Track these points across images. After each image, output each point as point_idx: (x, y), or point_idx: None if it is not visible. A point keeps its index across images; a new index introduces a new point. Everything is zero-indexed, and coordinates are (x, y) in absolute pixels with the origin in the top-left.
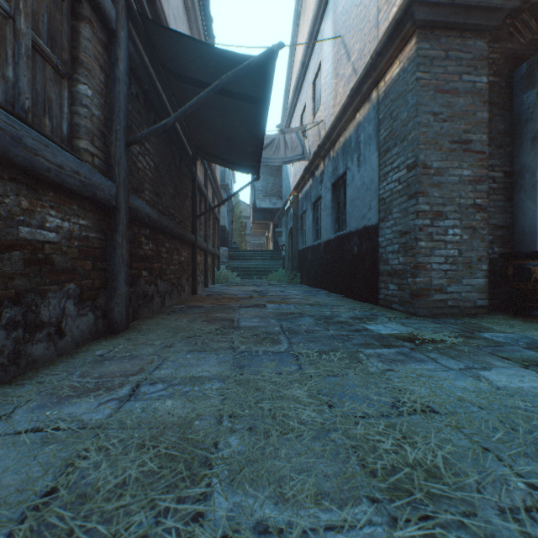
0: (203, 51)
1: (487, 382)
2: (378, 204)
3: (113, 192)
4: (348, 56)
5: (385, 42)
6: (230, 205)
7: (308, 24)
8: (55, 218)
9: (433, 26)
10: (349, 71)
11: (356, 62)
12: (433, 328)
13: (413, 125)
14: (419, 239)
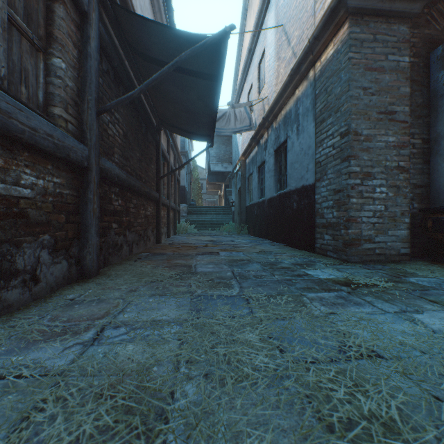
0: (165, 33)
1: (423, 325)
2: (315, 167)
3: (85, 154)
4: (288, 42)
5: (321, 27)
6: (189, 169)
7: (254, 17)
8: (29, 176)
9: (363, 13)
10: (289, 55)
11: (295, 47)
12: (364, 273)
13: (345, 98)
14: (351, 196)
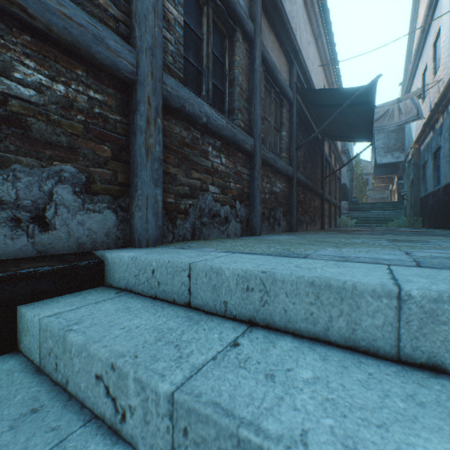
0: (332, 92)
1: None
2: None
3: (291, 171)
4: None
5: None
6: (350, 165)
7: None
8: (278, 184)
9: None
10: None
11: None
12: None
13: None
14: None
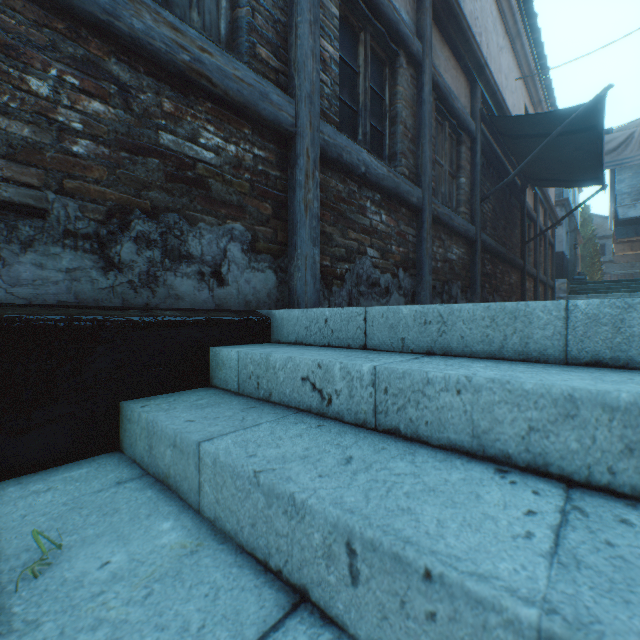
0: (535, 118)
1: None
2: None
3: (474, 232)
4: None
5: None
6: (571, 224)
7: None
8: (454, 249)
9: None
10: None
11: None
12: None
13: None
14: None
